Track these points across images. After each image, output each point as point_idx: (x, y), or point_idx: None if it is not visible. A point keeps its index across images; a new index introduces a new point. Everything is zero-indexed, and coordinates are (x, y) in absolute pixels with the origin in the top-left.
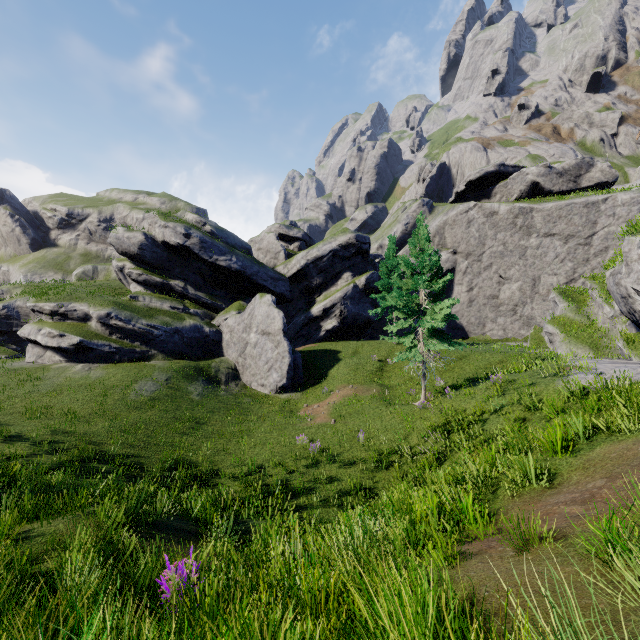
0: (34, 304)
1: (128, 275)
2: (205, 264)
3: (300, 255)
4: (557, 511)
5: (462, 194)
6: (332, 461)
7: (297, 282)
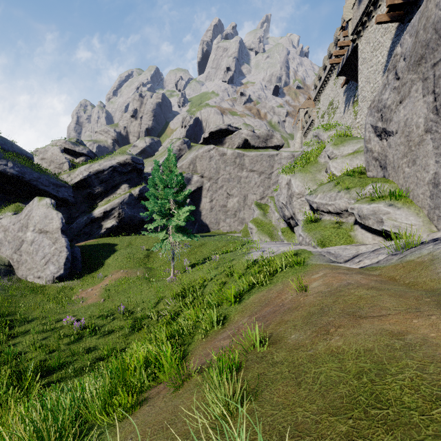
0: None
1: None
2: None
3: (83, 167)
4: (218, 345)
5: (207, 139)
6: (94, 334)
7: (80, 189)
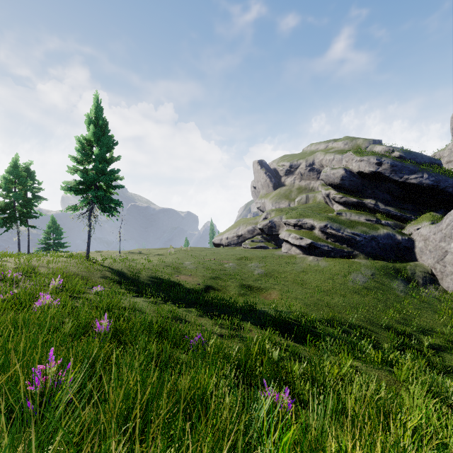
0: (286, 220)
1: (332, 199)
2: (394, 184)
3: None
4: None
5: None
6: None
7: None
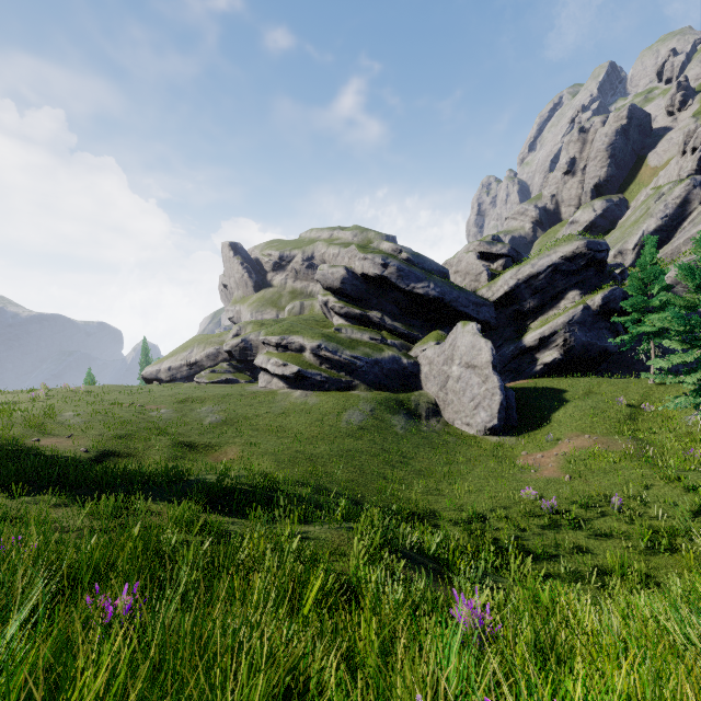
0: (264, 337)
1: (332, 309)
2: (401, 293)
3: (508, 274)
4: None
5: None
6: (576, 527)
7: (504, 306)
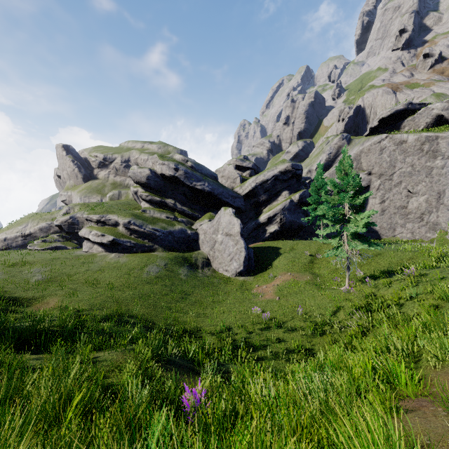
0: (87, 216)
1: (140, 196)
2: (187, 188)
3: (251, 180)
4: None
5: (375, 129)
6: (279, 327)
7: (249, 199)
